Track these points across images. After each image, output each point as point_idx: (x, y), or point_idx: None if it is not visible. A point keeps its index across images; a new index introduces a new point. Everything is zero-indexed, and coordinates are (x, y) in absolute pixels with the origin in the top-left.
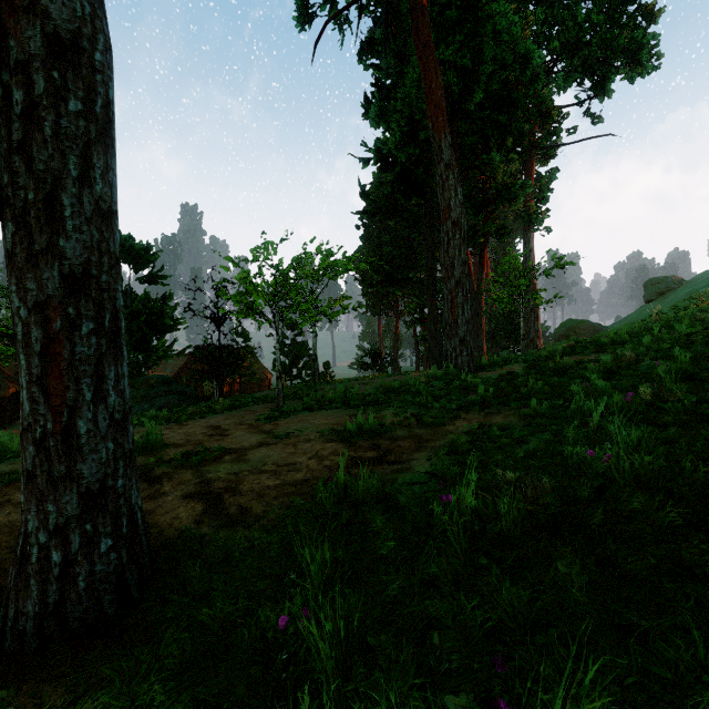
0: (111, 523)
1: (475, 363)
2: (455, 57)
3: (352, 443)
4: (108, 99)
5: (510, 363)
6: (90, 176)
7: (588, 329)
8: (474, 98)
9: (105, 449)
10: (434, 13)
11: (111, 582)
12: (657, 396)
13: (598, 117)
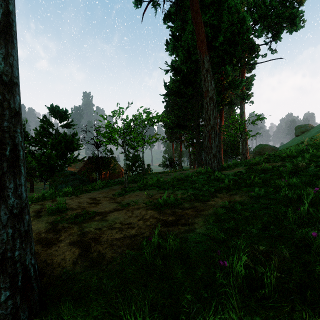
0: (9, 280)
1: (220, 166)
2: (210, 20)
3: (161, 211)
4: (8, 10)
5: (237, 166)
6: None
7: (269, 148)
8: (218, 39)
9: (6, 233)
10: None
11: None
12: None
13: (274, 50)
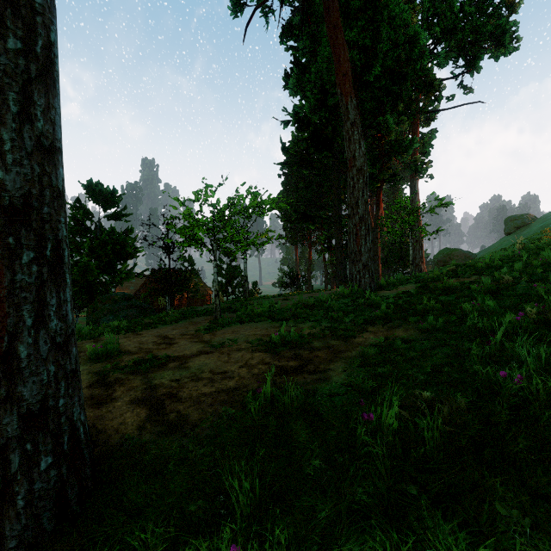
0: (51, 441)
1: (375, 284)
2: (358, 37)
3: (277, 353)
4: (49, 41)
5: (403, 284)
6: (30, 113)
7: (461, 256)
8: (373, 71)
9: (46, 371)
10: (341, 3)
11: (50, 498)
12: (541, 314)
13: (469, 89)
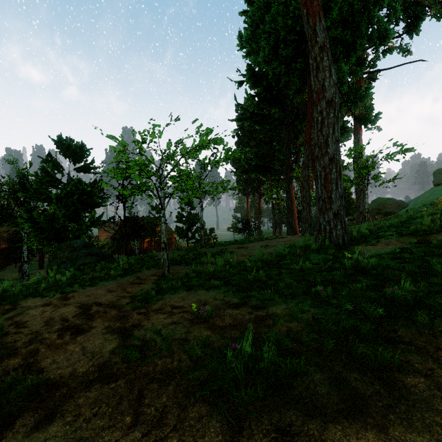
0: None
1: (348, 236)
2: None
3: (237, 417)
4: None
5: (383, 236)
6: None
7: (394, 204)
8: (330, 14)
9: None
10: None
11: None
12: None
13: (408, 51)
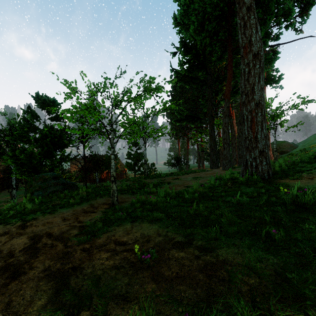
0: None
1: (272, 171)
2: None
3: None
4: None
5: (302, 171)
6: None
7: (287, 145)
8: None
9: None
10: None
11: None
12: None
13: (300, 30)
